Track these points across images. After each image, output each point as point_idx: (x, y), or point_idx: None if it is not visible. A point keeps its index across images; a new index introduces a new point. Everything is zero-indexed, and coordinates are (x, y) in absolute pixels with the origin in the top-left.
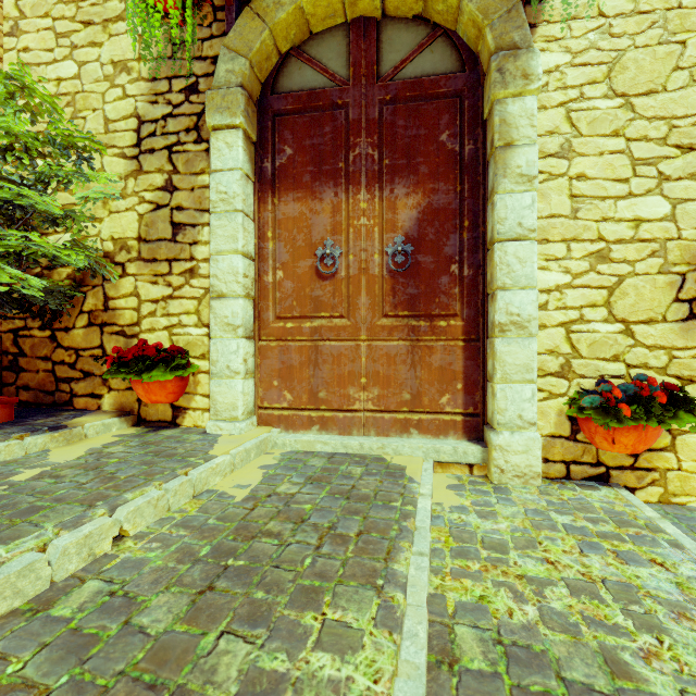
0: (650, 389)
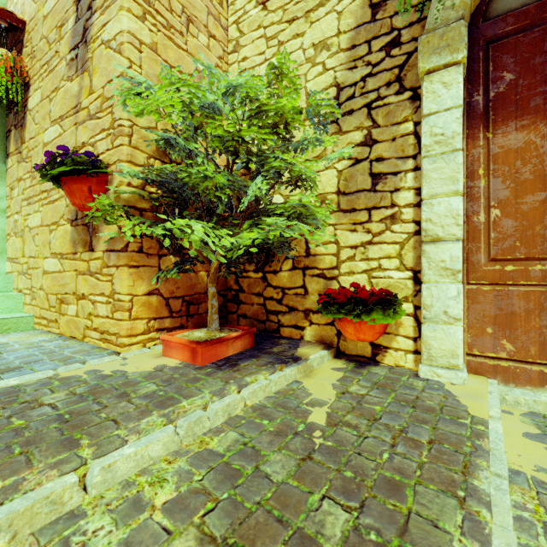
0: None
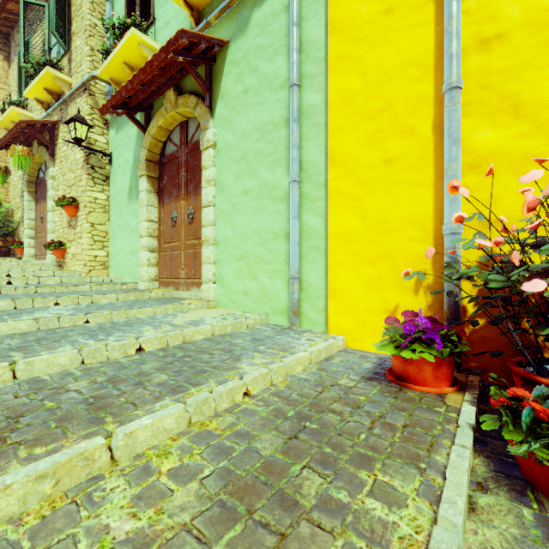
0: (53, 242)
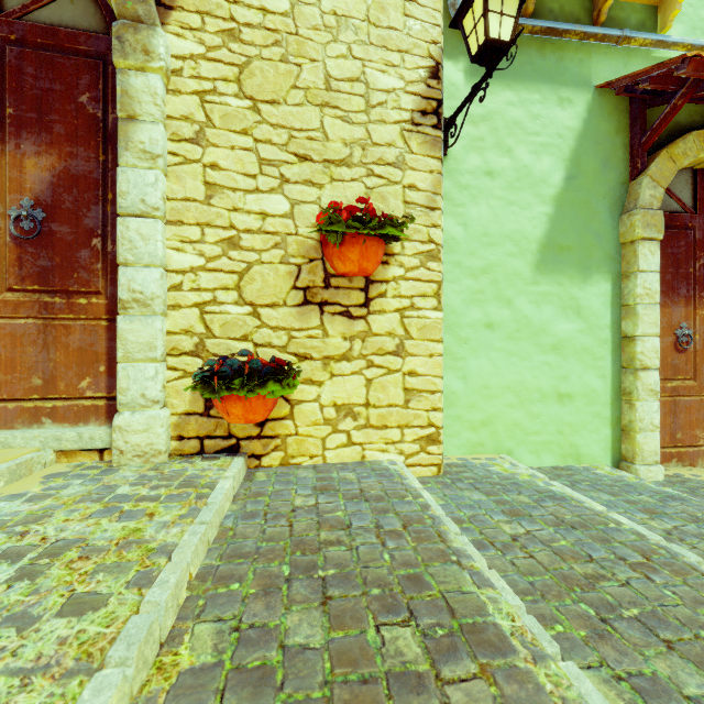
0: (252, 364)
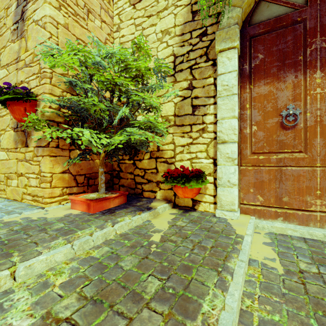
0: None
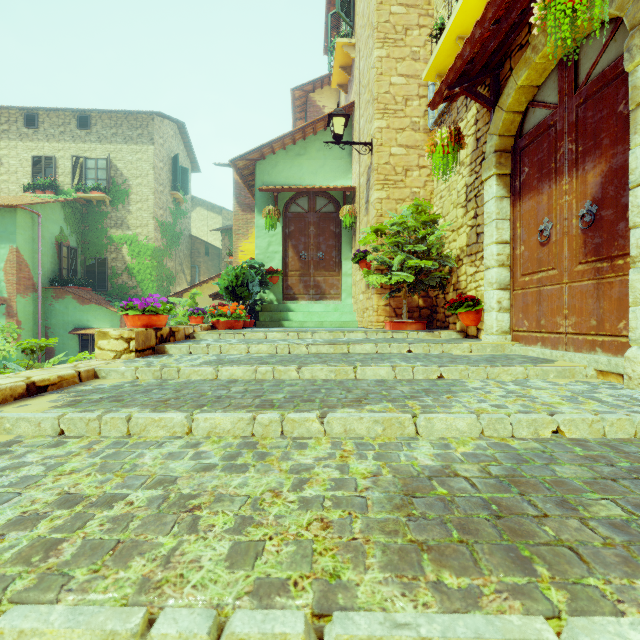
0: None
